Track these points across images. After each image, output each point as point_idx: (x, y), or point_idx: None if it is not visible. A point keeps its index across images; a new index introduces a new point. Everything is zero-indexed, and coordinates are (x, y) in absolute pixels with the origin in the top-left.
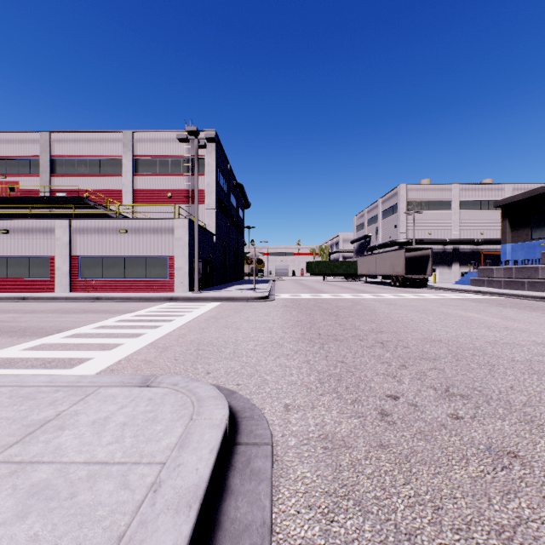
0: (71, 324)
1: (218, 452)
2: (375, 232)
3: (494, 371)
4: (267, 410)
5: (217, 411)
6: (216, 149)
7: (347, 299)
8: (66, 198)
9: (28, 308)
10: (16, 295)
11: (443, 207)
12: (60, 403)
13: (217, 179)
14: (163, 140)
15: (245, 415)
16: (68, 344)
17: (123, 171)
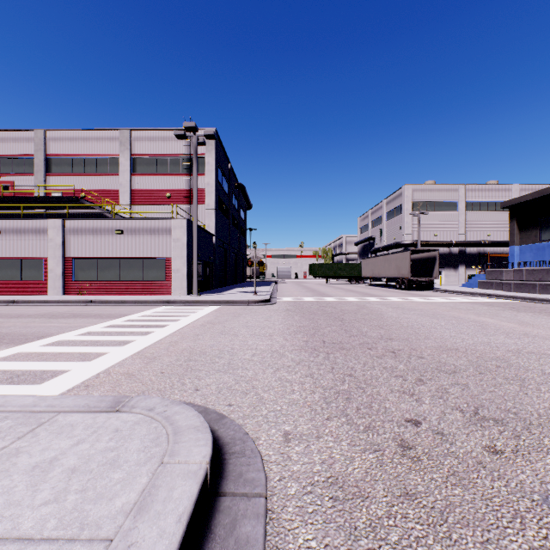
0: (55, 329)
1: (189, 519)
2: (379, 233)
3: (526, 387)
4: (263, 441)
5: (196, 450)
6: (216, 148)
7: (352, 302)
8: (61, 198)
9: (15, 312)
10: (6, 299)
11: (449, 208)
12: (2, 436)
13: (217, 178)
14: (161, 138)
15: (235, 449)
16: (46, 353)
17: (120, 170)
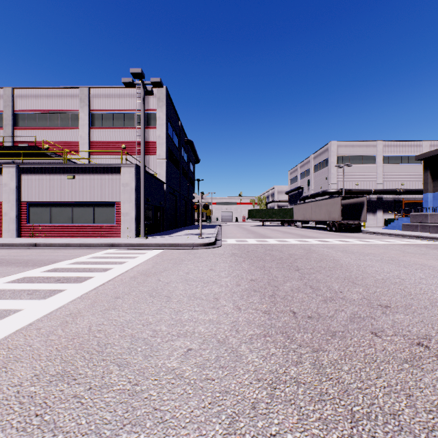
0: None
1: None
2: (307, 183)
3: None
4: None
5: None
6: (167, 104)
7: (296, 245)
8: (24, 148)
9: None
10: None
11: (368, 161)
12: None
13: (168, 132)
14: (117, 95)
15: None
16: None
17: (80, 124)
